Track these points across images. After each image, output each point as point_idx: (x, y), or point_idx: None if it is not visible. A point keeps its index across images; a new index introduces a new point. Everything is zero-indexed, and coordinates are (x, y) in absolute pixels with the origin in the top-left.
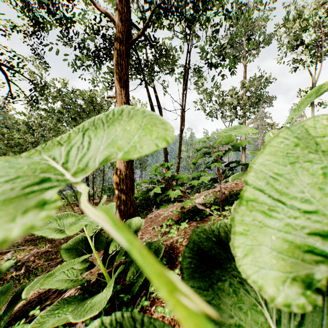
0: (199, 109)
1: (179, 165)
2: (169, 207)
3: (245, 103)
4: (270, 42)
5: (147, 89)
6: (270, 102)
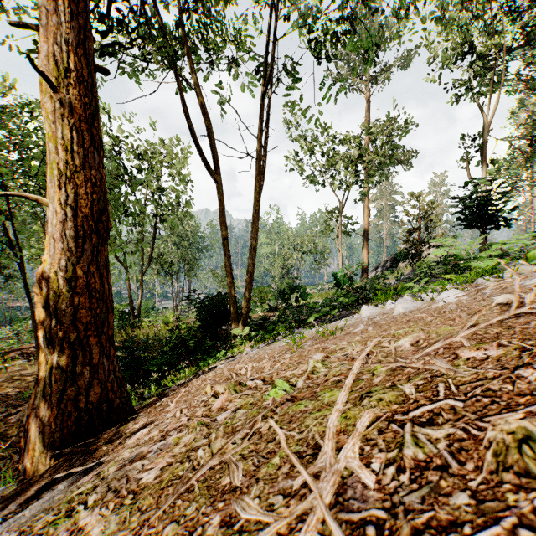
0: (292, 169)
1: (253, 263)
2: (186, 433)
3: (371, 159)
4: (408, 62)
5: (180, 87)
6: (408, 161)
